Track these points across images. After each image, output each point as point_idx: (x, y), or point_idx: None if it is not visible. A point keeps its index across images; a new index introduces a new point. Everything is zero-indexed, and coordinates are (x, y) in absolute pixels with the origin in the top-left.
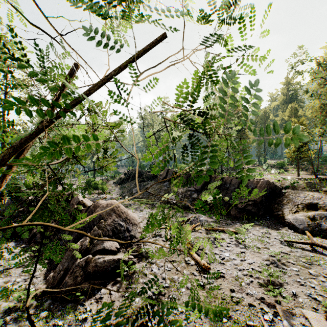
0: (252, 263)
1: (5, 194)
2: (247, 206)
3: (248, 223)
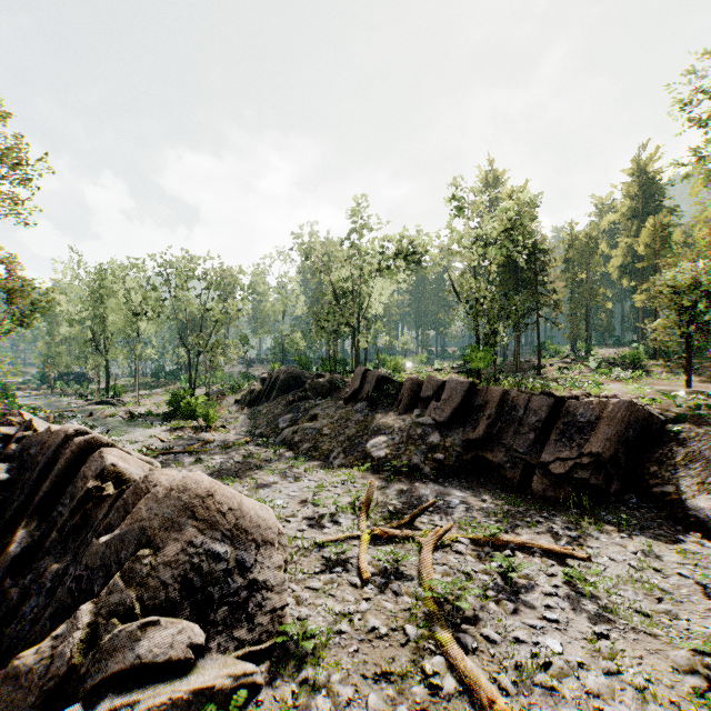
0: (648, 688)
1: None
2: (575, 470)
3: (584, 517)
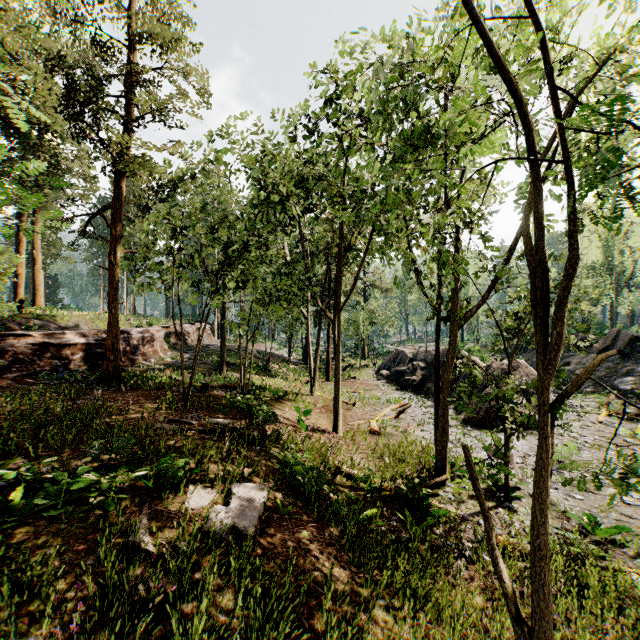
0: None
1: (366, 355)
2: None
3: None
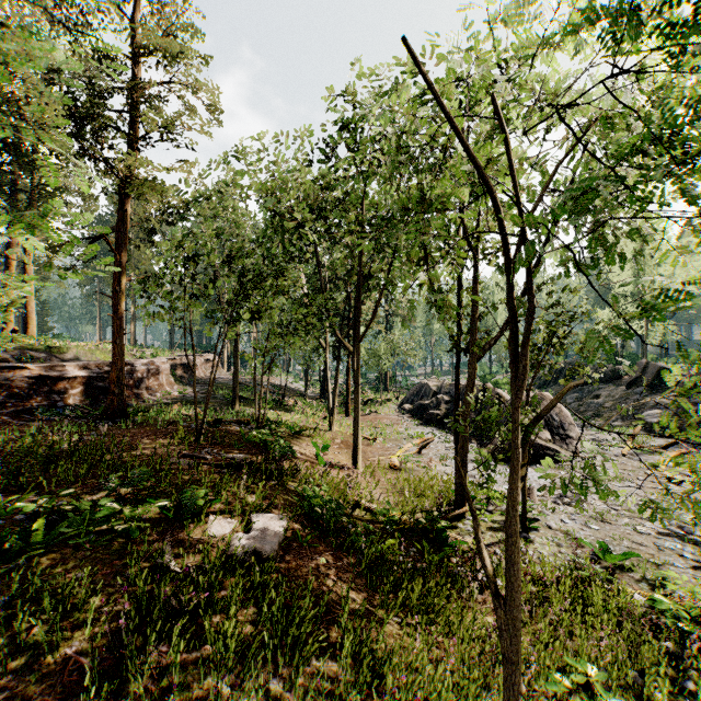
0: None
1: (388, 388)
2: None
3: None
